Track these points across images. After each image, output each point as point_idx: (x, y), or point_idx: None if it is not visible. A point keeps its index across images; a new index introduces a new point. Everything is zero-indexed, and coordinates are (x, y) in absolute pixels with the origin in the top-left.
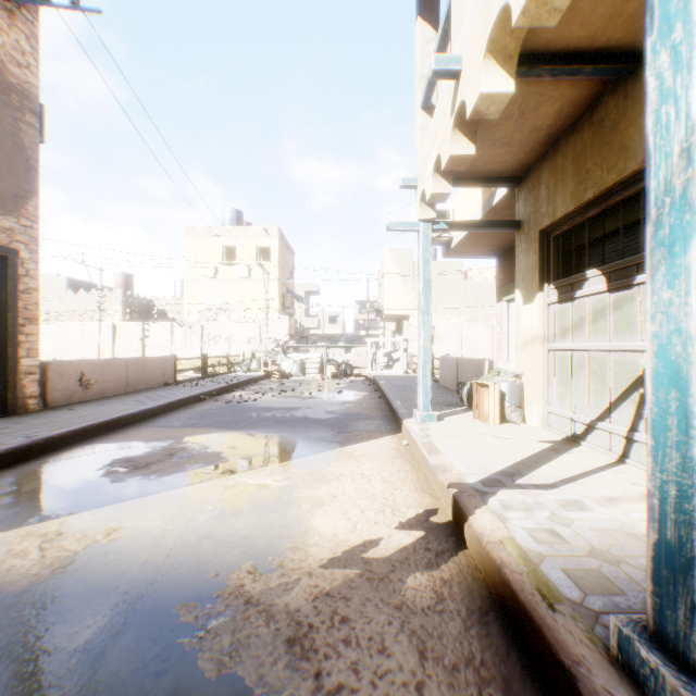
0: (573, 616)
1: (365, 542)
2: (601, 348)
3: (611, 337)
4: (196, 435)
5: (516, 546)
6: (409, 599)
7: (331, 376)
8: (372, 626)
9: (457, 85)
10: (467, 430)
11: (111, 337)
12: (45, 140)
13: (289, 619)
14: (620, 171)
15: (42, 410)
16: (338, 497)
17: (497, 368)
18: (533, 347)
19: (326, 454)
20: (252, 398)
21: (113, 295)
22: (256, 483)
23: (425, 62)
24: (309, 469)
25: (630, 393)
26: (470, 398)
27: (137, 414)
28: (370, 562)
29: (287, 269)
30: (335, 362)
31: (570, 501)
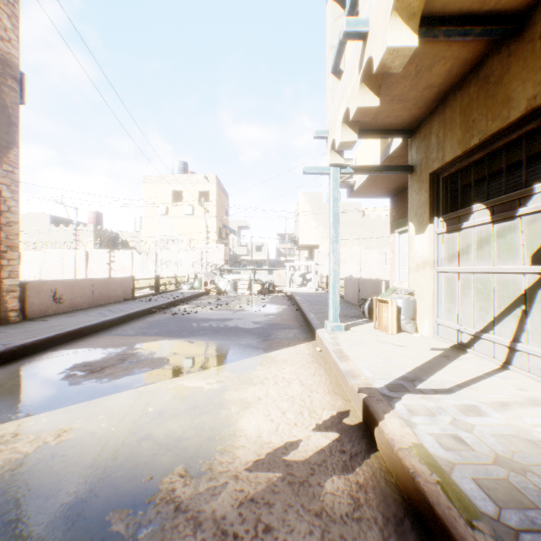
0: (493, 534)
1: (287, 443)
2: (486, 271)
3: (495, 261)
4: (145, 342)
5: (425, 453)
6: (328, 505)
7: (257, 293)
8: (294, 536)
9: (364, 45)
10: (369, 338)
11: (84, 262)
12: (25, 102)
13: (215, 527)
14: (504, 119)
15: (22, 321)
16: (263, 399)
17: (393, 287)
18: (424, 270)
19: (253, 359)
20: (194, 311)
21: (87, 229)
22: (192, 386)
23: (335, 35)
24: (238, 373)
25: (512, 309)
26: (370, 311)
27: (99, 325)
28: (291, 465)
29: (223, 208)
30: (261, 282)
31: (467, 406)
